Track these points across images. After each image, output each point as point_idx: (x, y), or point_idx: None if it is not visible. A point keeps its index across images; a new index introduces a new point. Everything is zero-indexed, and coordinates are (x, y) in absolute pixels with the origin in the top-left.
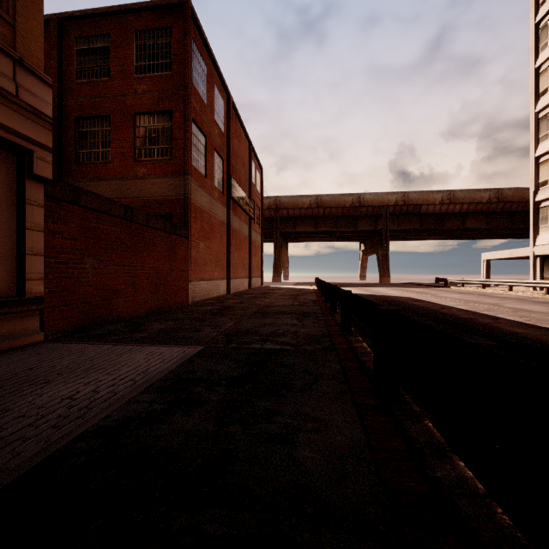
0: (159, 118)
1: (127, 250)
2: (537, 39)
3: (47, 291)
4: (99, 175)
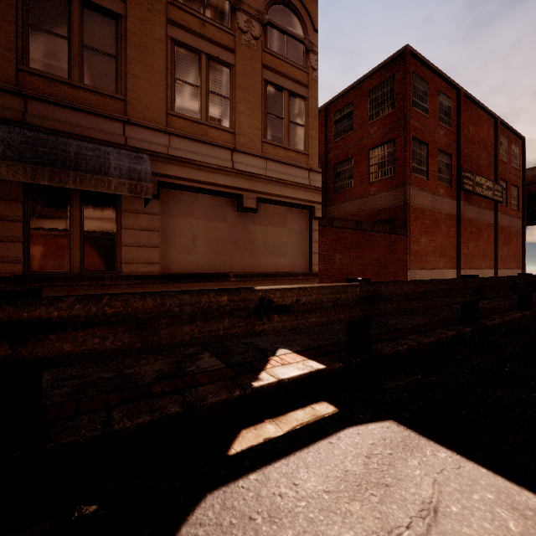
0: (385, 147)
1: (358, 248)
2: None
3: (320, 270)
4: (346, 198)
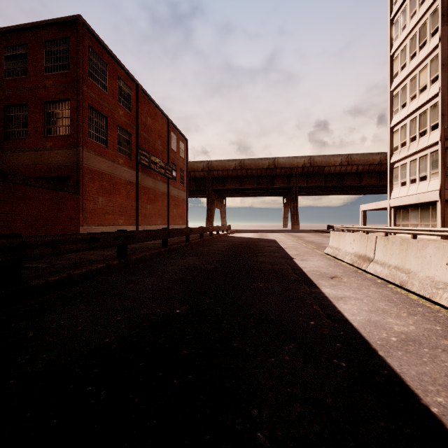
0: (62, 105)
1: None
2: (392, 32)
3: None
4: (20, 148)
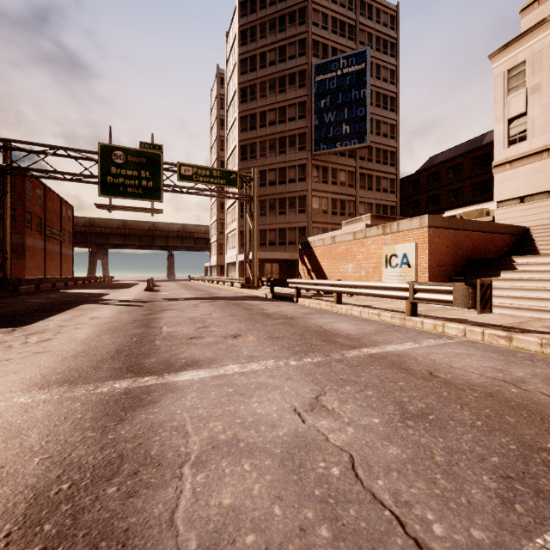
0: None
1: None
2: None
3: None
4: None
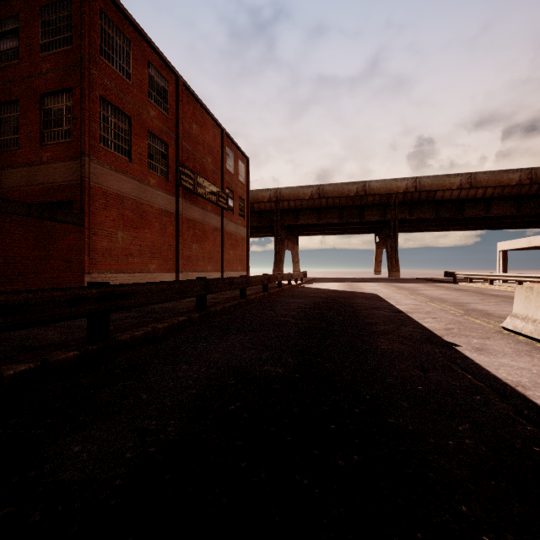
0: (63, 98)
1: None
2: None
3: None
4: (10, 163)
